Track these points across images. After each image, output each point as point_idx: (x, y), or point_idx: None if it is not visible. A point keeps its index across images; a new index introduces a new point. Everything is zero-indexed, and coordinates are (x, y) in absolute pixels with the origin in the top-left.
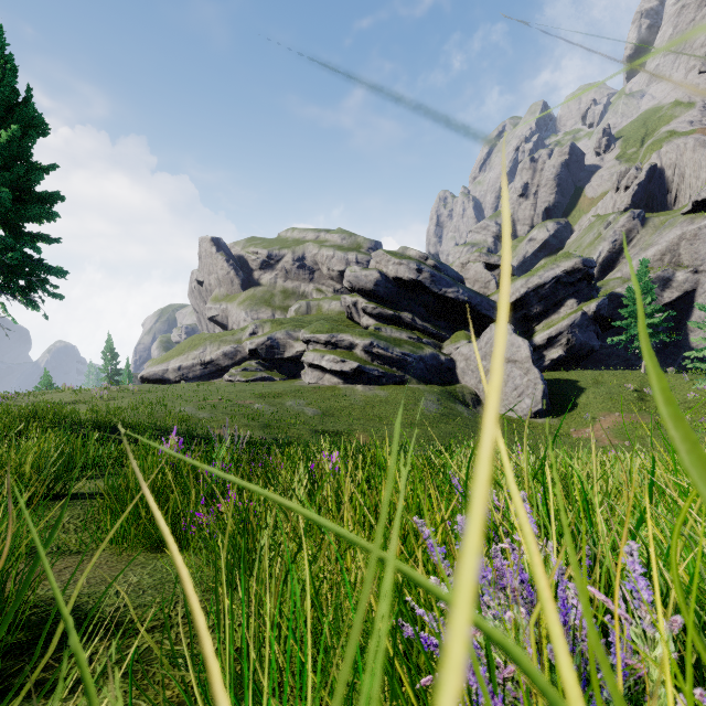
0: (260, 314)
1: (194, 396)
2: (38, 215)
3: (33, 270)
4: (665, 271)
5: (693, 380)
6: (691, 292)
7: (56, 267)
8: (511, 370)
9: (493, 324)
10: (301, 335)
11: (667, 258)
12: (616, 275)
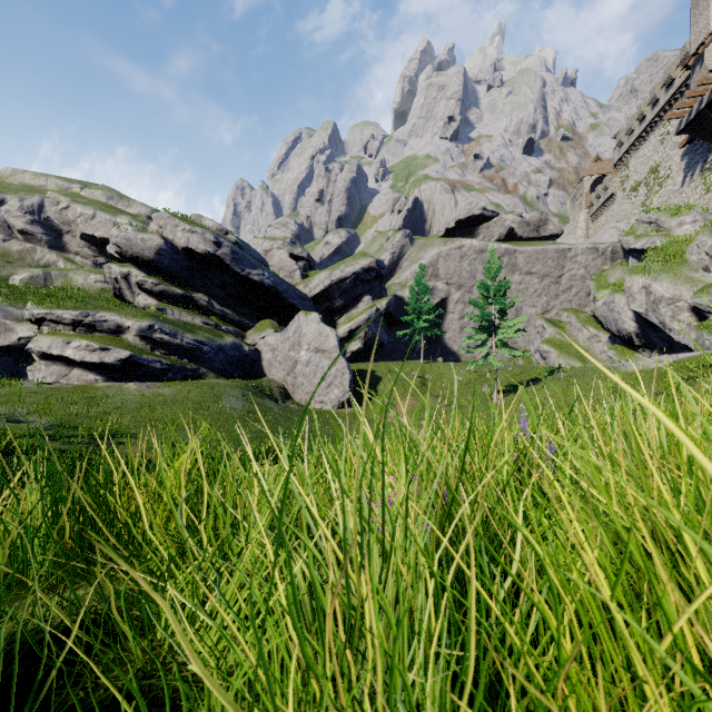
0: None
1: None
2: None
3: None
4: (430, 281)
5: (455, 366)
6: (445, 300)
7: None
8: (320, 360)
9: (301, 313)
10: (28, 312)
11: (431, 271)
12: (396, 281)
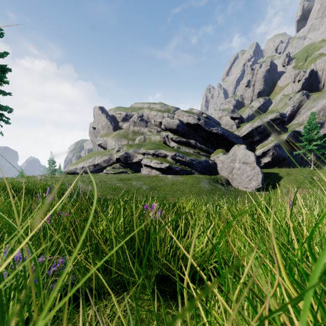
0: (122, 142)
1: (87, 180)
2: None
3: None
4: (321, 119)
5: None
6: None
7: (5, 106)
8: (245, 167)
9: (236, 145)
10: (141, 151)
11: (321, 113)
12: (295, 122)
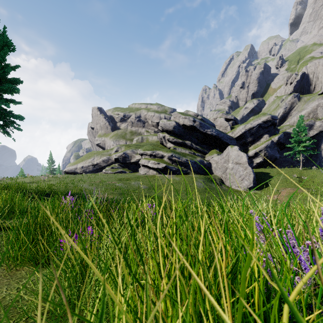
0: (120, 142)
1: (88, 179)
2: (9, 89)
3: (7, 116)
4: (310, 121)
5: None
6: (322, 131)
7: (18, 115)
8: (238, 167)
9: (229, 146)
10: (139, 152)
11: (311, 115)
12: (286, 123)
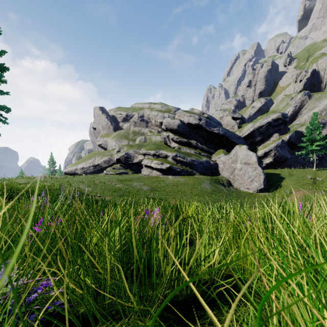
0: (122, 143)
1: (87, 180)
2: None
3: None
4: (323, 120)
5: None
6: None
7: (3, 105)
8: (247, 168)
9: (237, 145)
10: (141, 151)
11: (324, 113)
12: (296, 122)
